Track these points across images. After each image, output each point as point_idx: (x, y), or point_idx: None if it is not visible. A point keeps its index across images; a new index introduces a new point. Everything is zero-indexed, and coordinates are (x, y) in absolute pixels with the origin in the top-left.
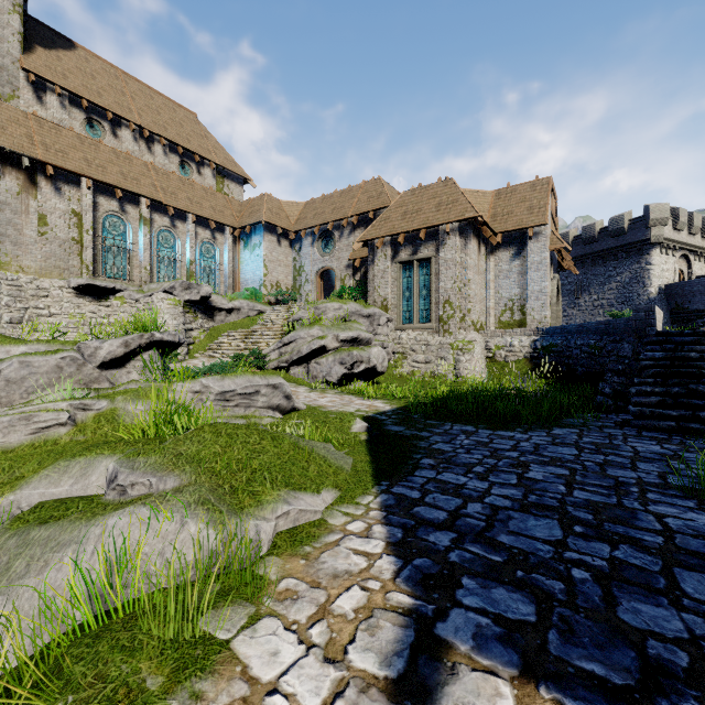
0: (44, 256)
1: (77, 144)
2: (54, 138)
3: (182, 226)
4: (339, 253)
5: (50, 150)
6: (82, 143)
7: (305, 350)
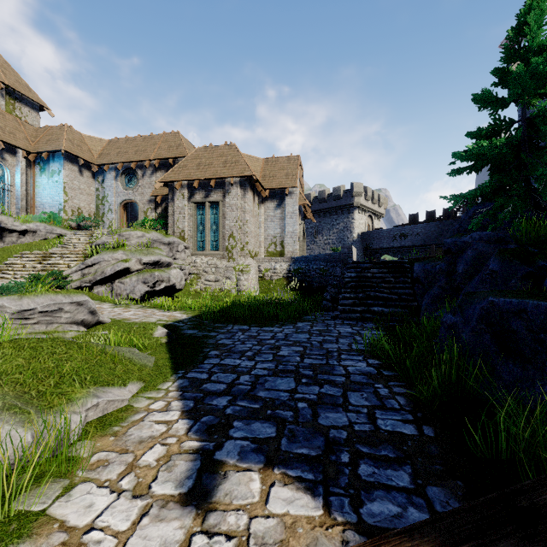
0: None
1: None
2: None
3: None
4: (142, 189)
5: None
6: None
7: (109, 272)
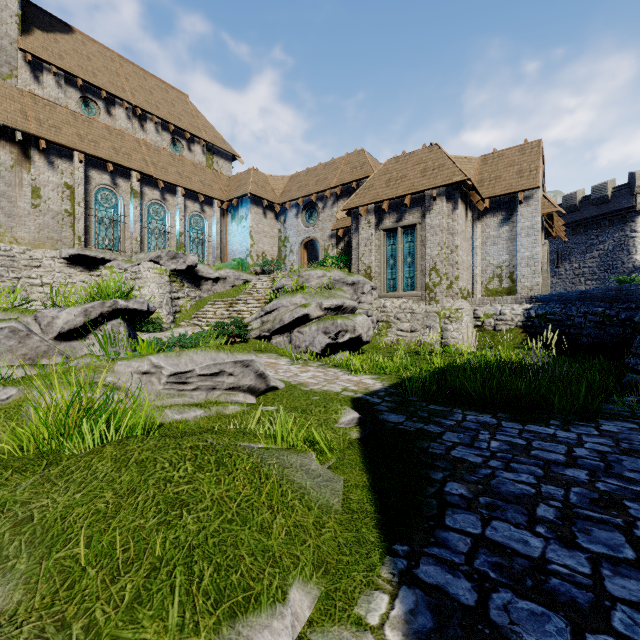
0: (37, 227)
1: (71, 121)
2: (48, 114)
3: (172, 199)
4: (323, 224)
5: (43, 125)
6: (75, 120)
7: (287, 319)
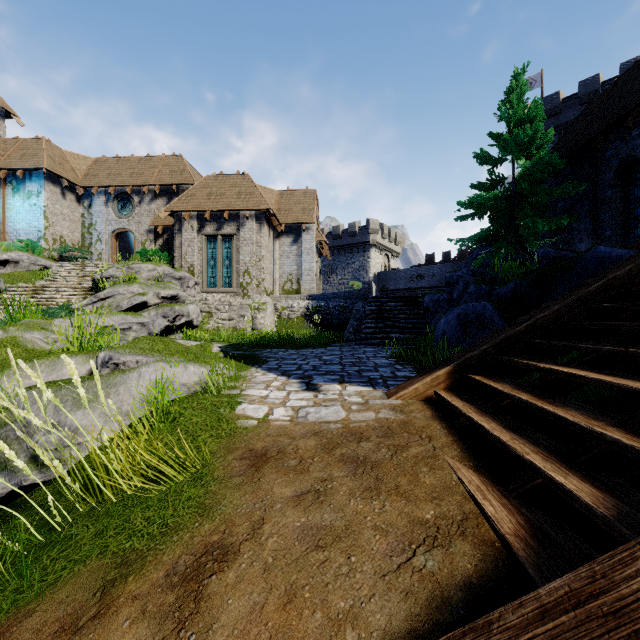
0: None
1: None
2: None
3: None
4: (139, 218)
5: None
6: None
7: (126, 305)
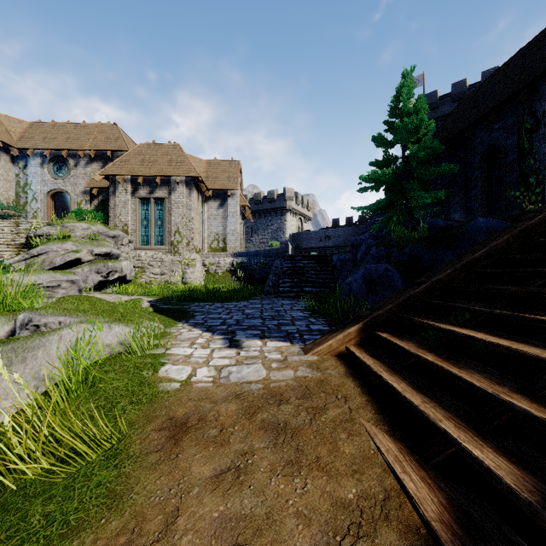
0: None
1: None
2: None
3: None
4: (75, 180)
5: None
6: None
7: (59, 262)
